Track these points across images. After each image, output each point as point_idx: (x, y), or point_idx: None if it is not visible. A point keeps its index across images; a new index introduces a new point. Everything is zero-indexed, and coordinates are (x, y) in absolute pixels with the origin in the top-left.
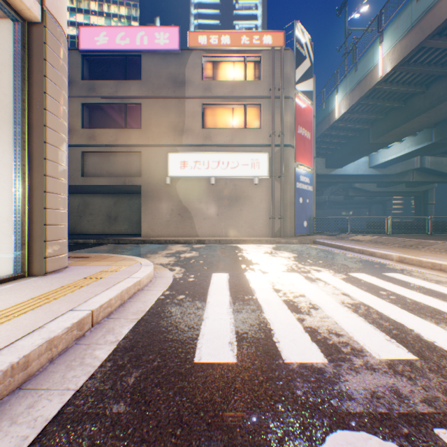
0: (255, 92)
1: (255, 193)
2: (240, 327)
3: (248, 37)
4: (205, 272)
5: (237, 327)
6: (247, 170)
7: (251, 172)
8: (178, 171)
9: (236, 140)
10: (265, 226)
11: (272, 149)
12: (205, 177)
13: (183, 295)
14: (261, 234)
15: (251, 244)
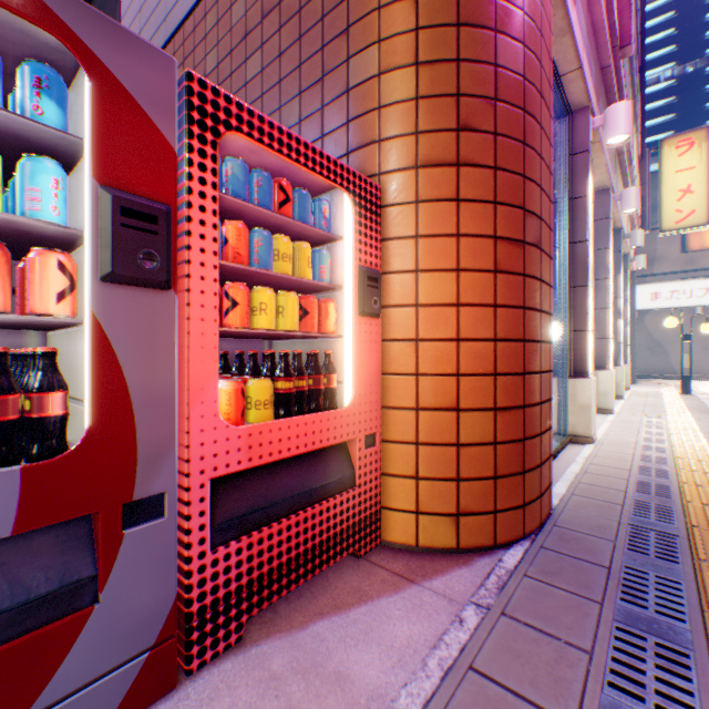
0: None
1: None
2: None
3: None
4: None
5: None
6: None
7: None
8: (646, 303)
9: None
10: None
11: None
12: (684, 307)
13: None
14: None
15: None
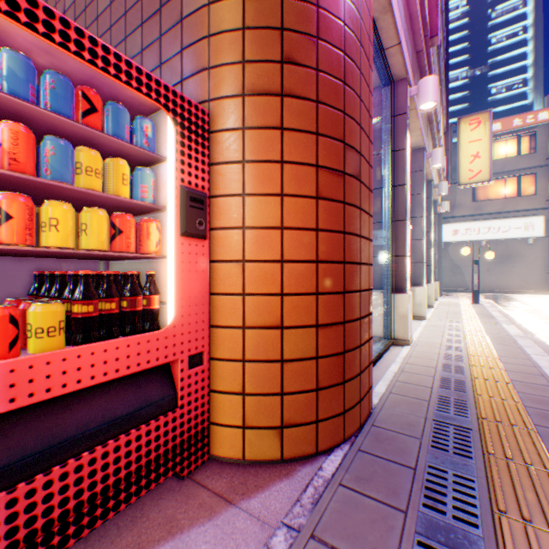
0: (527, 164)
1: (528, 251)
2: (532, 307)
3: (520, 119)
4: (503, 301)
5: (531, 307)
6: (519, 232)
7: (523, 234)
8: (449, 238)
9: (506, 208)
10: (540, 280)
11: (548, 213)
12: (475, 241)
13: (502, 304)
14: (535, 287)
15: (524, 294)
